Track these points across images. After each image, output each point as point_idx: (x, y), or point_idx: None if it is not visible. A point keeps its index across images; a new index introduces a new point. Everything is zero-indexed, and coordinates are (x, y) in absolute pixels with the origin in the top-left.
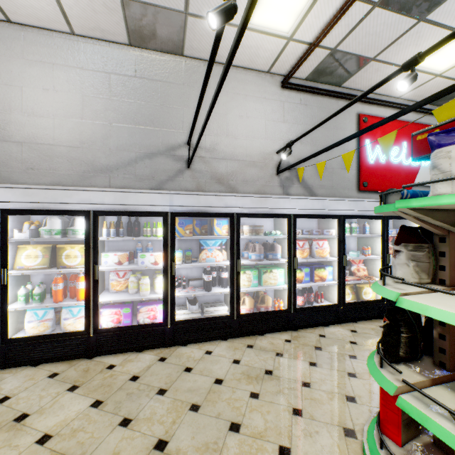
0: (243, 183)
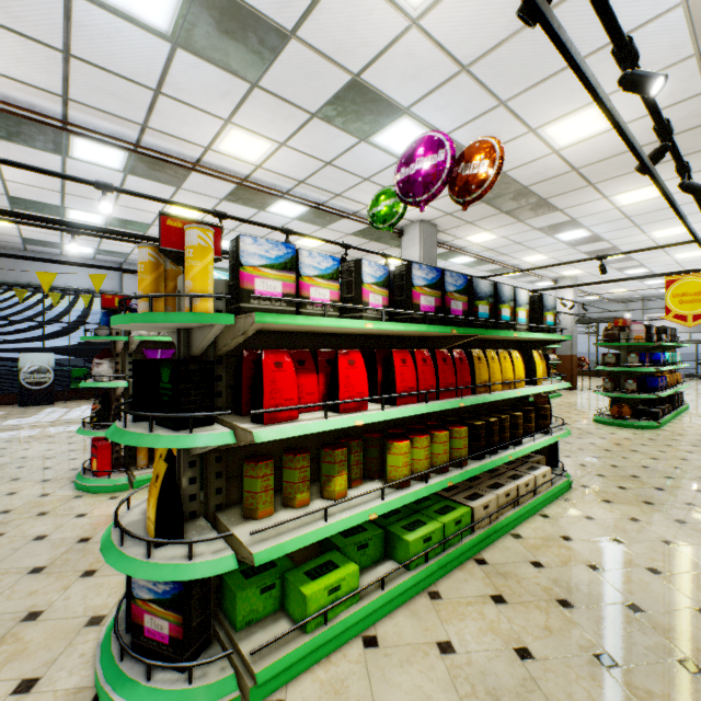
0: None
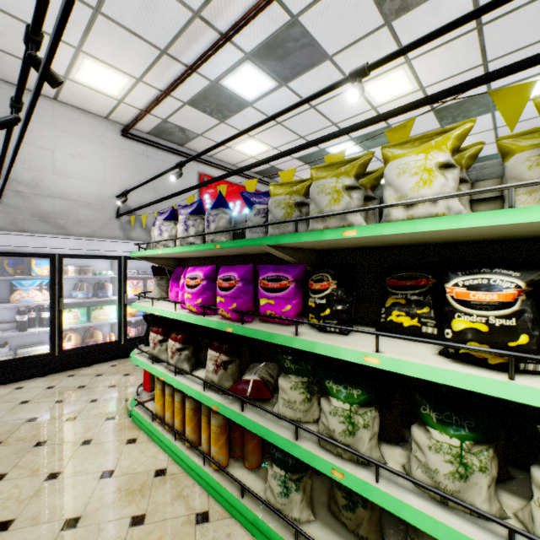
0: (76, 223)
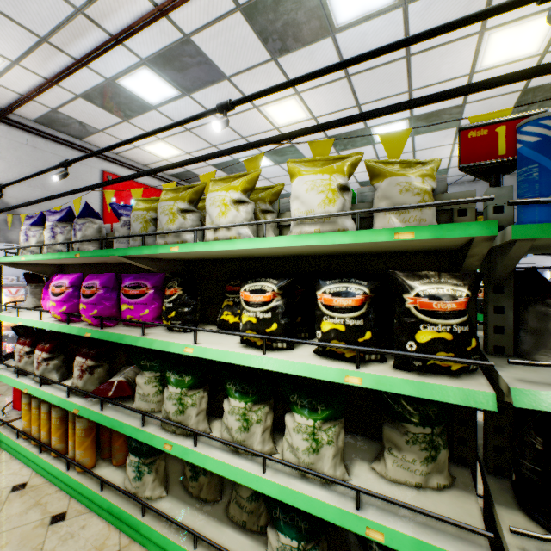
0: None
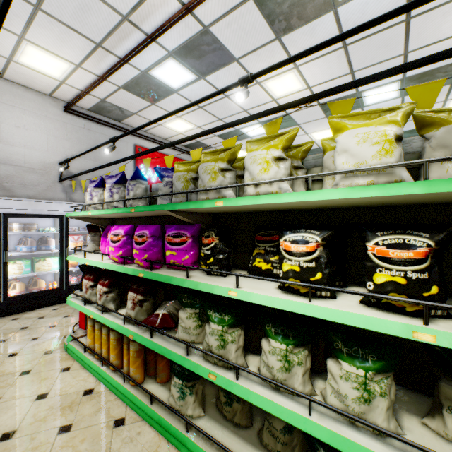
0: (21, 186)
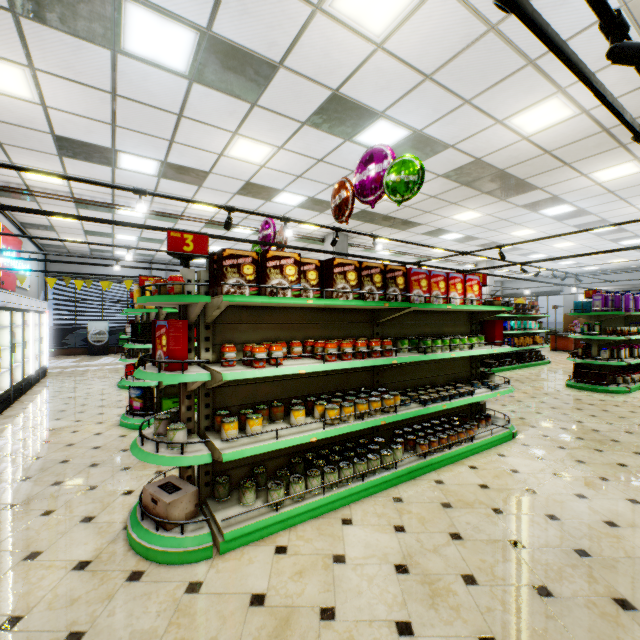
0: None
